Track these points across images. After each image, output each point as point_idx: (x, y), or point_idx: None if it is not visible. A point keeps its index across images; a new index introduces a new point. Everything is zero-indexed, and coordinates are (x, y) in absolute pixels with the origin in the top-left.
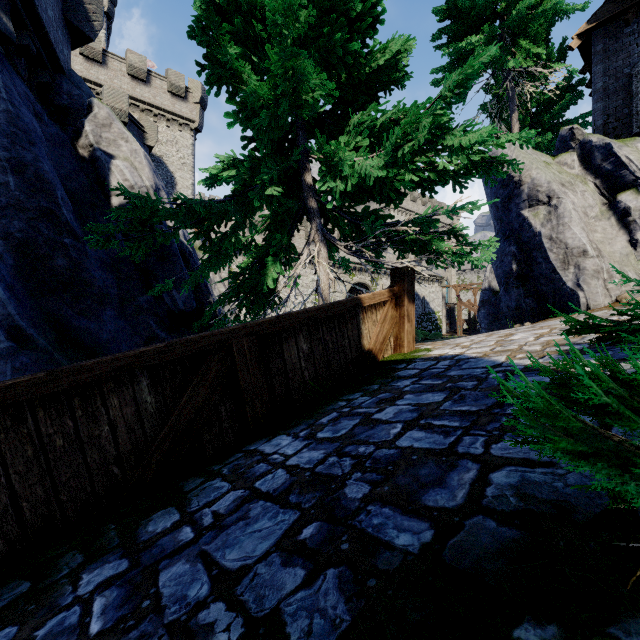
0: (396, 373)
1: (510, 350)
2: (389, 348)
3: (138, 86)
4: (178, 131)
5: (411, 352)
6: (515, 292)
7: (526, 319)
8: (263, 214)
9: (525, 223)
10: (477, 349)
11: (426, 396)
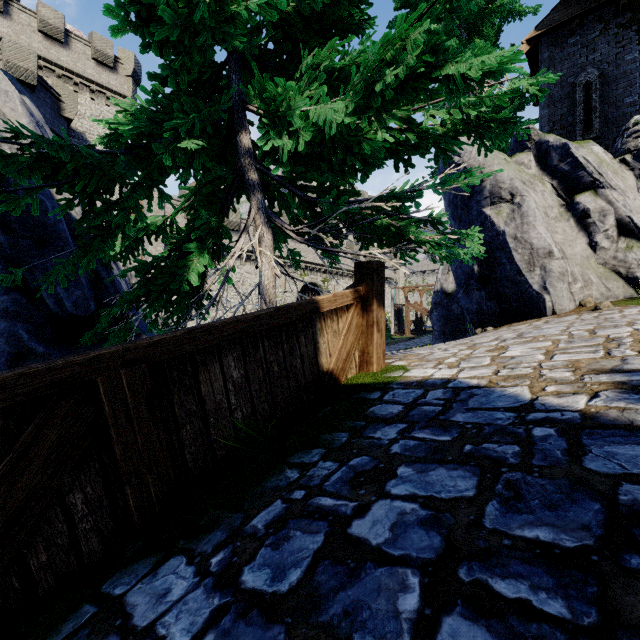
0: (370, 409)
1: (526, 376)
2: (353, 366)
3: (53, 47)
4: (105, 105)
5: (382, 371)
6: (476, 294)
7: (487, 323)
8: (187, 187)
9: (487, 221)
10: (473, 371)
11: (438, 476)
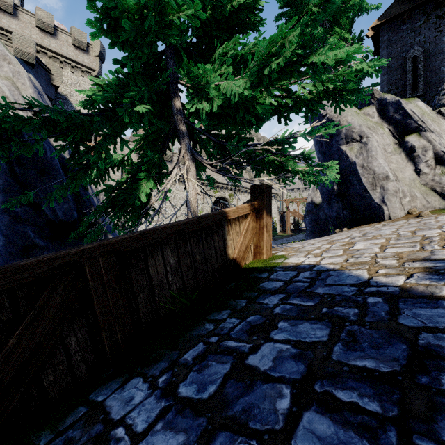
0: (261, 284)
1: (366, 263)
2: (250, 255)
3: (46, 37)
4: (81, 76)
5: (269, 259)
6: (336, 206)
7: (343, 225)
8: (138, 135)
9: (343, 155)
10: (330, 259)
11: (304, 328)
